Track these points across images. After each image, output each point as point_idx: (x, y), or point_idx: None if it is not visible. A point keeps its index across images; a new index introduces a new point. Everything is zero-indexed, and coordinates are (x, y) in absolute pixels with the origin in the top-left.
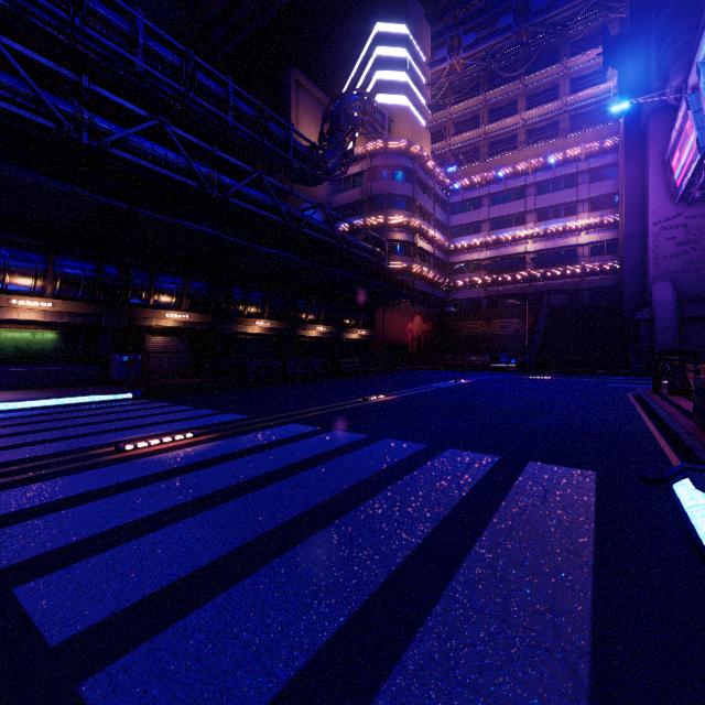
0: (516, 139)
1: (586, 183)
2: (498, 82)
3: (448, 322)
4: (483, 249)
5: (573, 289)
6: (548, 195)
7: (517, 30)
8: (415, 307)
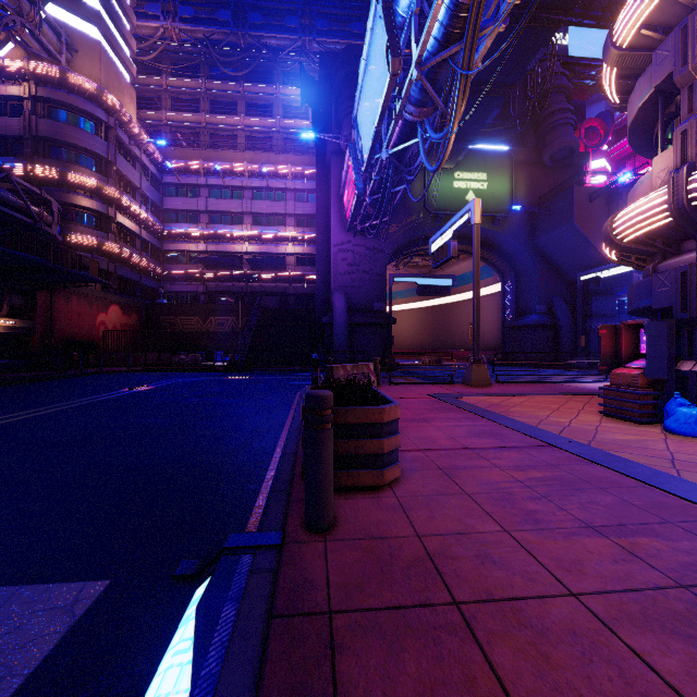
0: (236, 140)
1: (293, 200)
2: (219, 75)
3: (160, 315)
4: (201, 241)
5: (283, 292)
6: (262, 202)
7: (235, 31)
8: (111, 295)
